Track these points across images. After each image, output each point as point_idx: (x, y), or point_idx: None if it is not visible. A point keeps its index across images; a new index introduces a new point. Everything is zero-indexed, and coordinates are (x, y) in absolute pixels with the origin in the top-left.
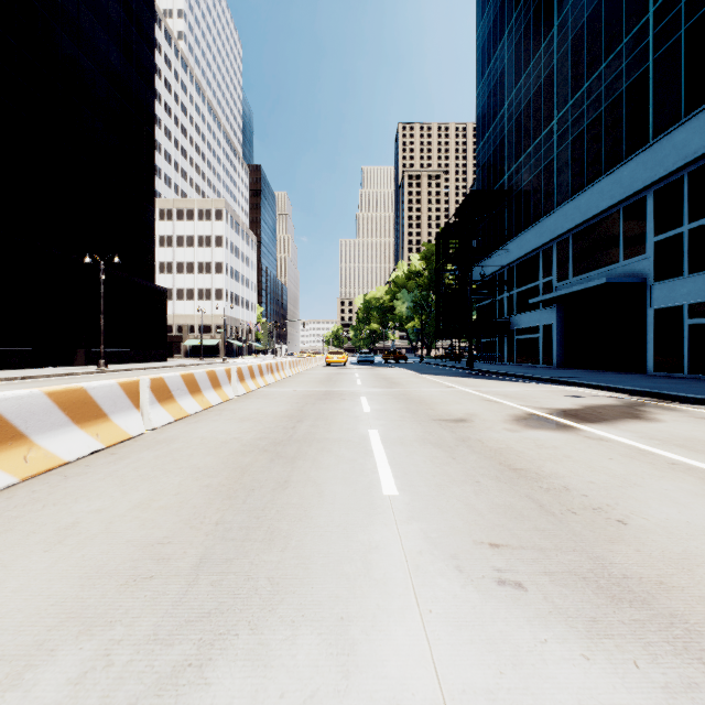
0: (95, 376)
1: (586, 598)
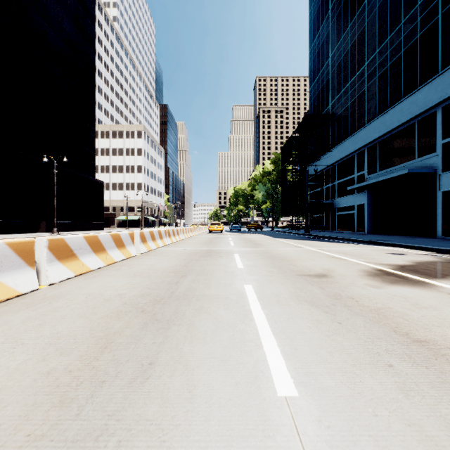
0: None
1: None
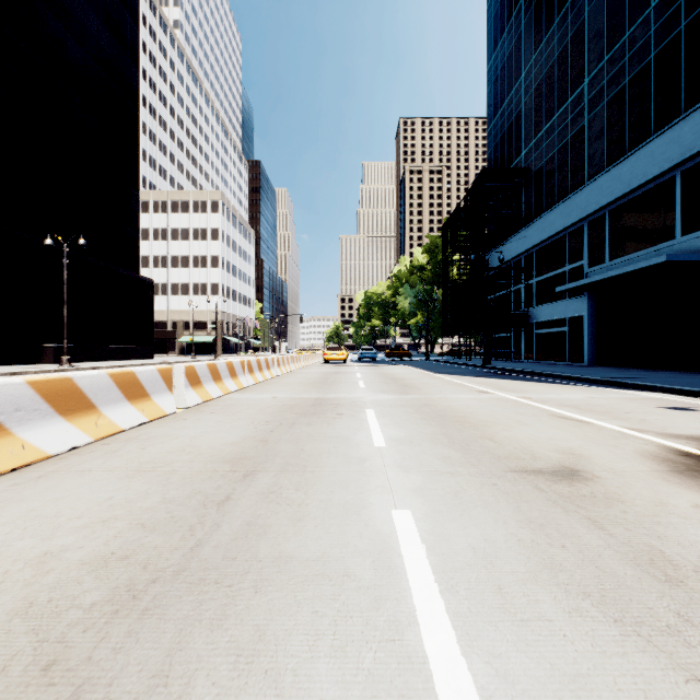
0: None
1: None
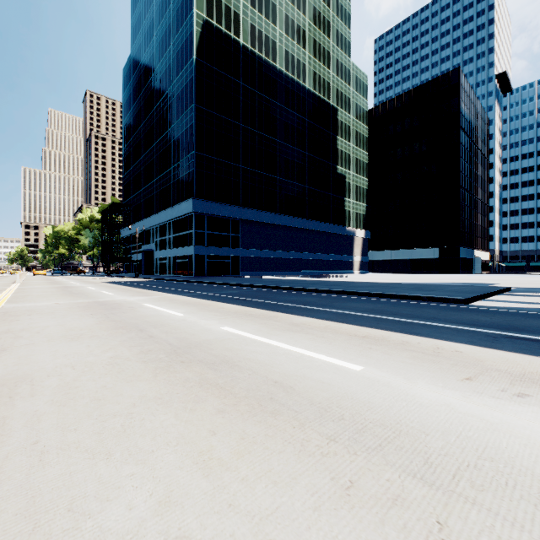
0: None
1: (77, 280)
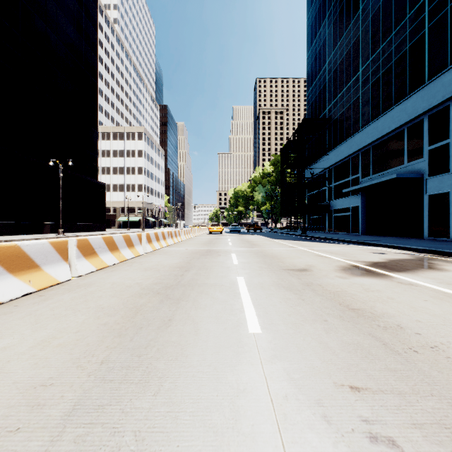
0: None
1: None
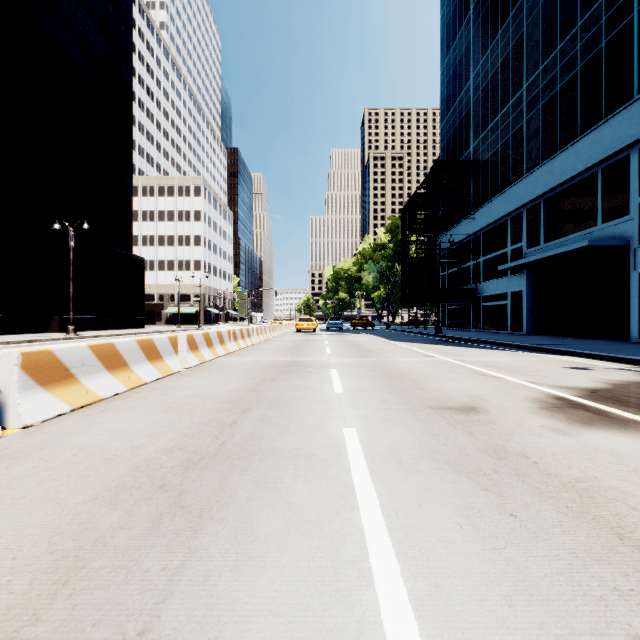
0: (58, 342)
1: None
